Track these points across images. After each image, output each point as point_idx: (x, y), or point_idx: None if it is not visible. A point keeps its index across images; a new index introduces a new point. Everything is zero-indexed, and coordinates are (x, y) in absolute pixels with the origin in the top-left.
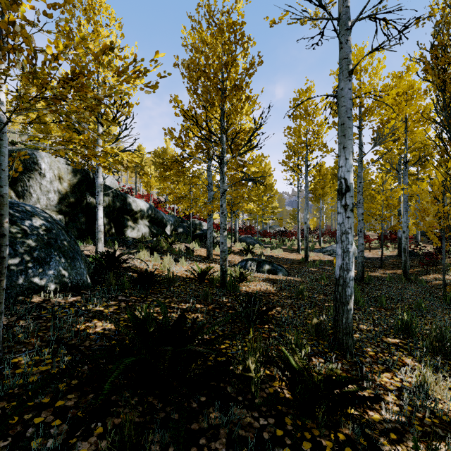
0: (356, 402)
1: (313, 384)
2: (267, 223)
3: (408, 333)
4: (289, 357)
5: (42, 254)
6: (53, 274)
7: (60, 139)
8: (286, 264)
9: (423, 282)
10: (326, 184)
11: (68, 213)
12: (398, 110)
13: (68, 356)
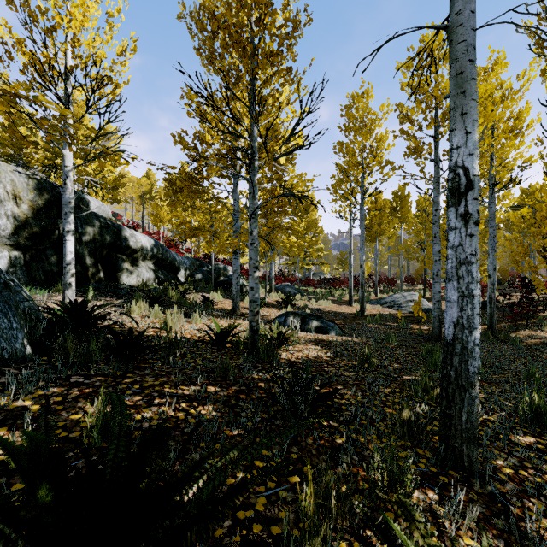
0: None
1: None
2: (310, 268)
3: (541, 425)
4: None
5: None
6: None
7: None
8: (337, 320)
9: (516, 342)
10: (384, 220)
11: (30, 248)
12: (484, 116)
13: None
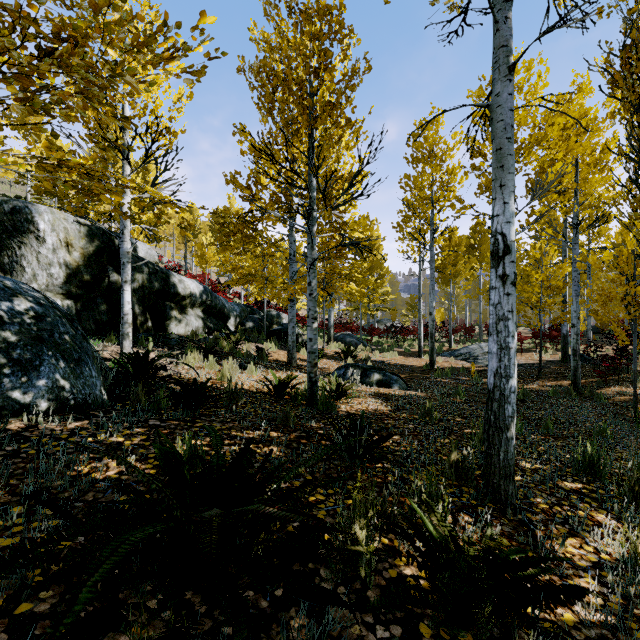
0: (541, 597)
1: (466, 566)
2: (374, 315)
3: (593, 474)
4: (424, 519)
5: (27, 354)
6: (46, 386)
7: (45, 162)
8: (403, 373)
9: (602, 398)
10: (459, 260)
11: (81, 297)
12: (566, 148)
13: (50, 520)
